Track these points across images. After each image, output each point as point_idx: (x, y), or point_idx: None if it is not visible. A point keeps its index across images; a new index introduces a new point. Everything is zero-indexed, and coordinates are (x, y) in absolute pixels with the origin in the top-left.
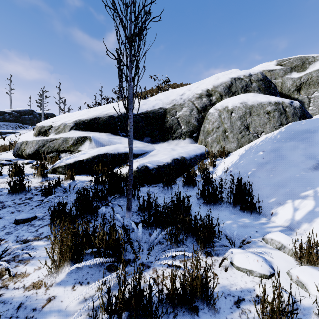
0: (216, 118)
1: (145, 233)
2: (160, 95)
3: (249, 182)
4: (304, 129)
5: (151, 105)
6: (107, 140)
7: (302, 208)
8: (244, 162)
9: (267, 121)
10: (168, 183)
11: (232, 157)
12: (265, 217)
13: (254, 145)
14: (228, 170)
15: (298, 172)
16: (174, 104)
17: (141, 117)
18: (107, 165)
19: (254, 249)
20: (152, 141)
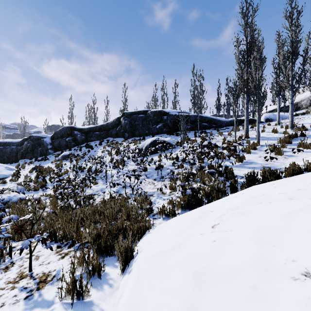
0: None
1: None
2: (296, 98)
3: None
4: None
5: None
6: None
7: None
8: None
9: None
10: None
11: None
12: None
13: None
14: None
15: None
16: (301, 100)
17: (288, 106)
18: None
19: None
20: None
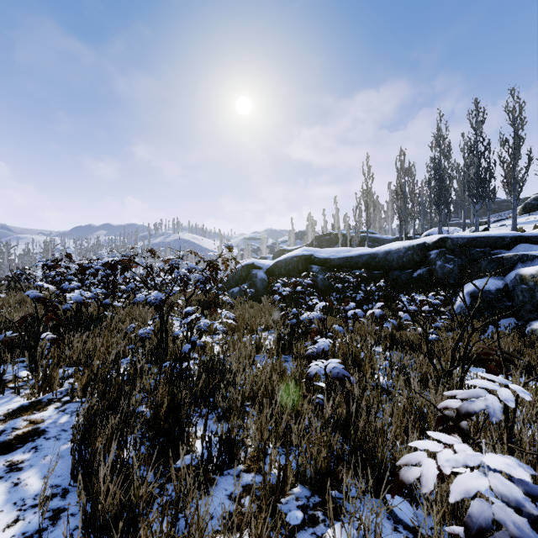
0: None
1: None
2: None
3: None
4: None
5: None
6: None
7: None
8: None
9: None
10: None
11: None
12: None
13: None
14: None
15: None
16: None
17: None
18: None
19: None
20: None
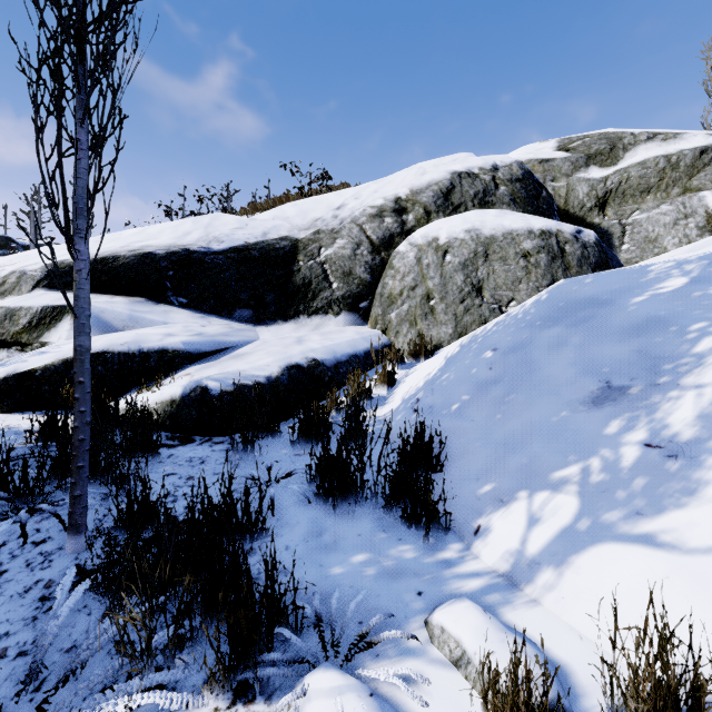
0: (411, 266)
1: (93, 611)
2: (288, 207)
3: (440, 436)
4: (587, 297)
5: (260, 230)
6: (126, 317)
7: (549, 519)
8: (451, 376)
9: (523, 276)
10: (247, 436)
11: (431, 361)
12: (461, 540)
13: (481, 333)
14: (413, 397)
15: (557, 409)
16: (317, 231)
17: (231, 260)
18: (109, 384)
19: (382, 672)
20: (258, 319)
